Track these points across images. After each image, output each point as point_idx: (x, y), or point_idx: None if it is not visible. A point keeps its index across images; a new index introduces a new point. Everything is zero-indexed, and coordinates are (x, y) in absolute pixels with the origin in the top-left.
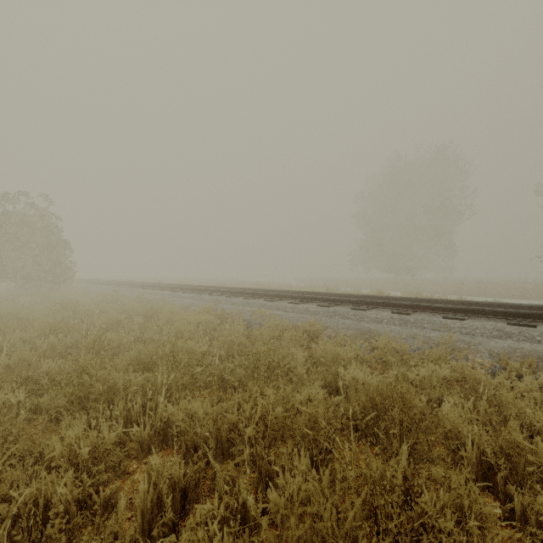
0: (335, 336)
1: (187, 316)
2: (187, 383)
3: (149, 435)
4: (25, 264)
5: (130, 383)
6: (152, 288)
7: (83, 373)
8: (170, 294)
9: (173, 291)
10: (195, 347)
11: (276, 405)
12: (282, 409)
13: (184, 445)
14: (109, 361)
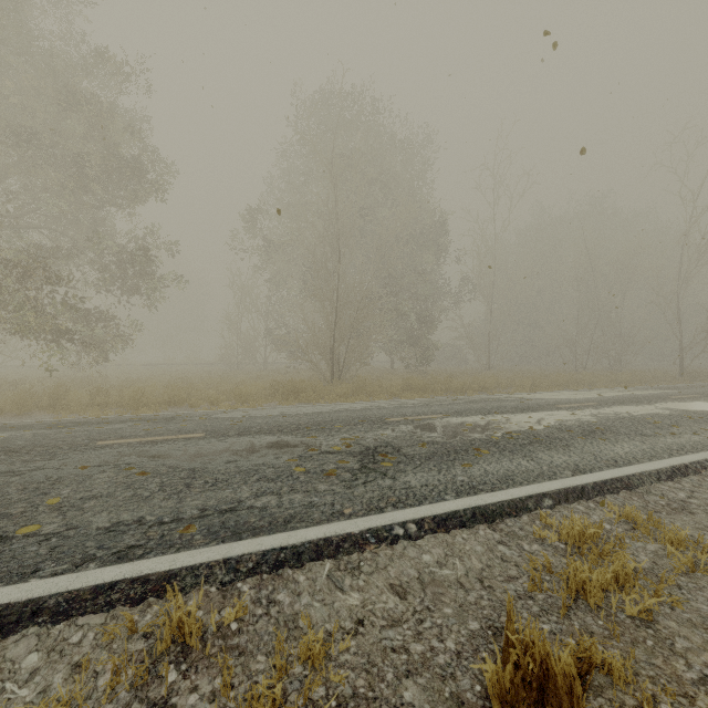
0: None
1: None
2: None
3: None
4: None
5: None
6: None
7: None
8: None
9: None
10: None
11: None
12: None
13: None
14: None
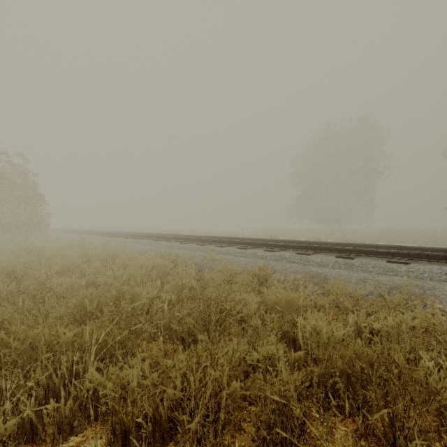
0: (284, 280)
1: (141, 260)
2: (127, 338)
3: (72, 411)
4: (3, 214)
5: (57, 340)
6: (116, 235)
7: (2, 329)
8: (131, 241)
9: (134, 238)
10: (142, 293)
11: (231, 377)
12: (240, 383)
13: (109, 433)
14: (50, 309)
